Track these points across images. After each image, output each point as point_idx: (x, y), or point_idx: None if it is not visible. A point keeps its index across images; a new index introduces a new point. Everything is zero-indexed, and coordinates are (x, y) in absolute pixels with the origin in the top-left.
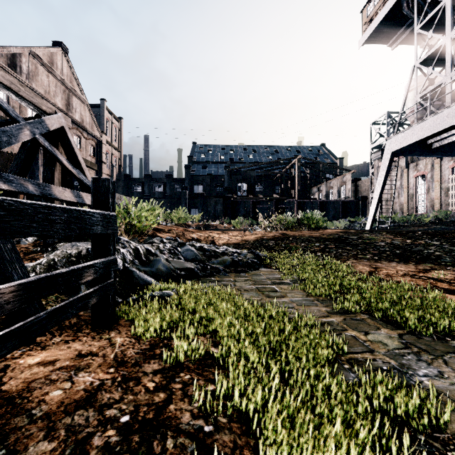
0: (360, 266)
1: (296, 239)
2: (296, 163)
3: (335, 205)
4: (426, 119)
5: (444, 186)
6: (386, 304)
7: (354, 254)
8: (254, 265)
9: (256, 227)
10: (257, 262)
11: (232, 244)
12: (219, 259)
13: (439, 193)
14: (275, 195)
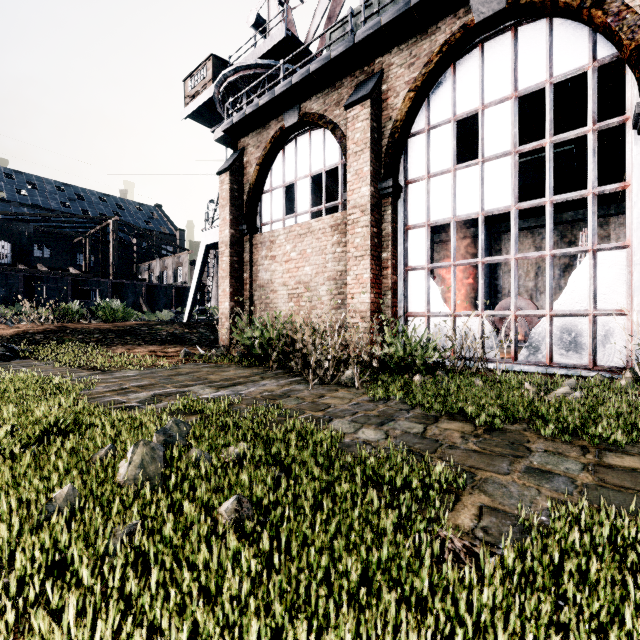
0: (120, 349)
1: (76, 331)
2: (112, 227)
3: (167, 292)
4: None
5: None
6: (103, 363)
7: (126, 342)
8: (5, 358)
9: (21, 319)
10: (9, 355)
11: None
12: None
13: None
14: (73, 269)
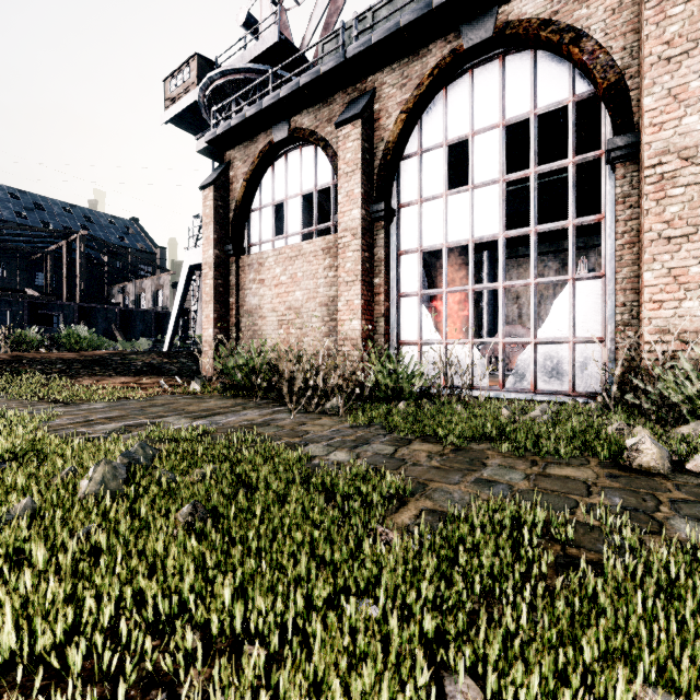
0: (87, 381)
1: (34, 361)
2: (78, 243)
3: (145, 317)
4: None
5: None
6: (66, 395)
7: (94, 373)
8: None
9: None
10: None
11: None
12: None
13: None
14: (31, 290)
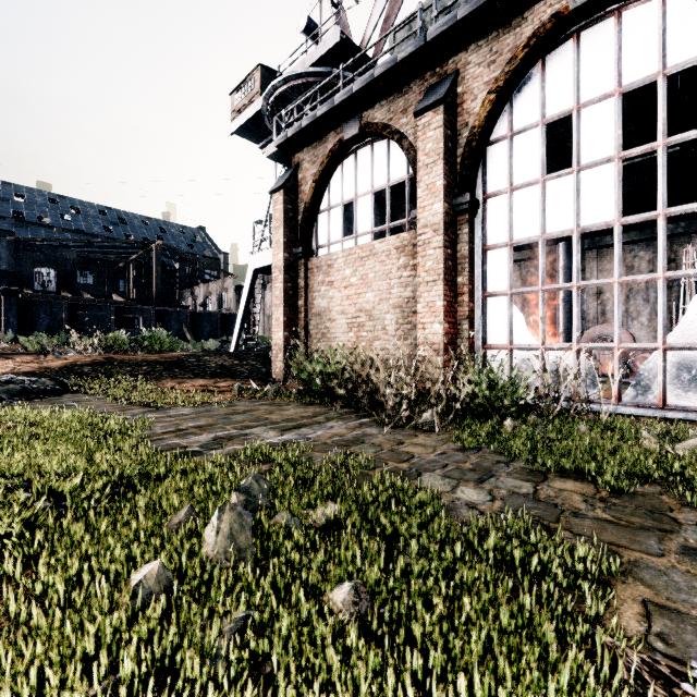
0: (170, 383)
1: (124, 363)
2: (155, 252)
3: (212, 319)
4: None
5: None
6: (155, 399)
7: (175, 375)
8: (55, 392)
9: (68, 350)
10: (60, 389)
11: (23, 374)
12: (1, 388)
13: None
14: (117, 296)
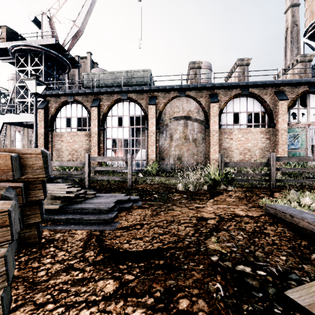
0: None
1: None
2: None
3: None
4: (21, 114)
5: (30, 139)
6: None
7: None
8: None
9: None
10: None
11: None
12: None
13: (27, 142)
14: None
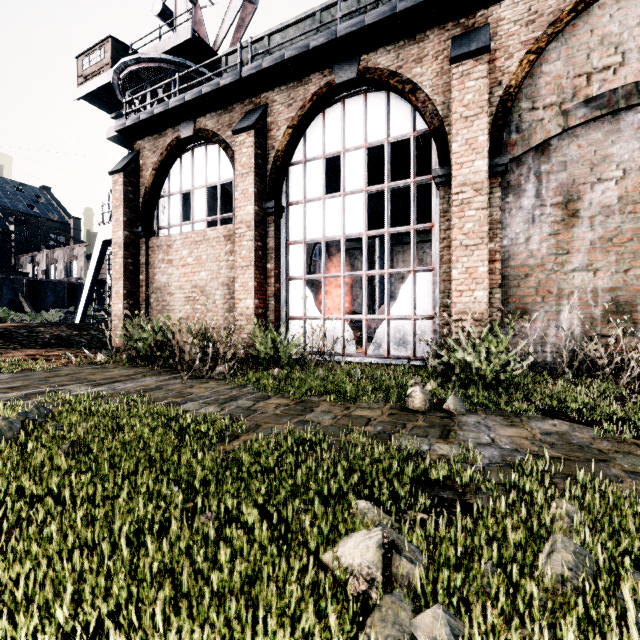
0: None
1: None
2: None
3: (57, 288)
4: None
5: None
6: None
7: None
8: None
9: None
10: None
11: None
12: None
13: None
14: None
